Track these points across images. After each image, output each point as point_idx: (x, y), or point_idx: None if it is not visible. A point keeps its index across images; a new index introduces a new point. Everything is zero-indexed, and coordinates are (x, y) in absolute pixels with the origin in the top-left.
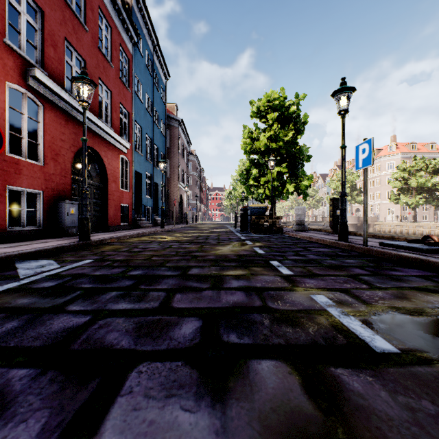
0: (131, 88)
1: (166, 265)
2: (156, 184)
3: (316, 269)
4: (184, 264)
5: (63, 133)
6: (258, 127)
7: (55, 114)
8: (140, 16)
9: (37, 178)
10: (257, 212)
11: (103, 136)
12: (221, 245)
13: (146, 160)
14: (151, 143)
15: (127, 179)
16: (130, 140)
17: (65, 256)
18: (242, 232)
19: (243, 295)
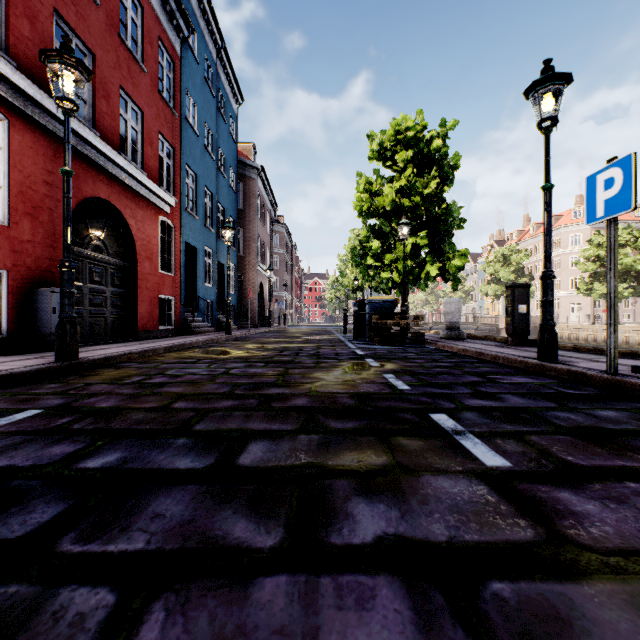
0: (178, 111)
1: (192, 430)
2: (221, 266)
3: (558, 447)
4: (236, 425)
5: (49, 171)
6: (380, 176)
7: (32, 136)
8: None
9: None
10: (381, 308)
11: (127, 182)
12: (323, 368)
13: (204, 226)
14: (214, 201)
15: (172, 255)
16: (177, 193)
17: None
18: (356, 340)
19: (408, 623)
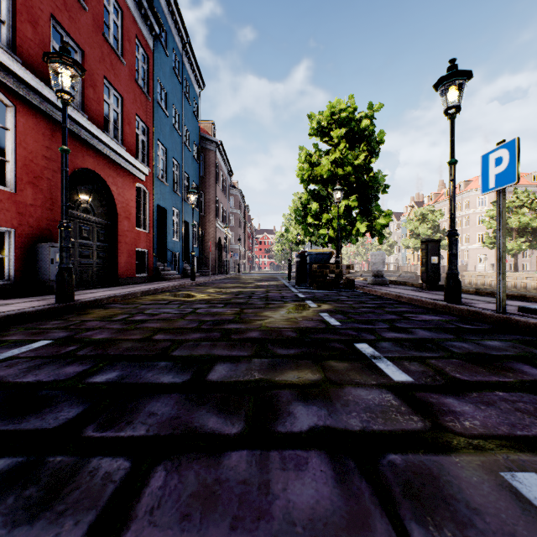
0: (151, 96)
1: (171, 355)
2: (186, 224)
3: (450, 367)
4: (204, 352)
5: (48, 148)
6: (318, 149)
7: (34, 119)
8: (164, 3)
9: (4, 210)
10: (319, 259)
11: (110, 155)
12: (271, 308)
13: (173, 191)
14: (180, 170)
15: (146, 215)
16: (150, 164)
17: (12, 333)
18: (299, 286)
19: (330, 478)
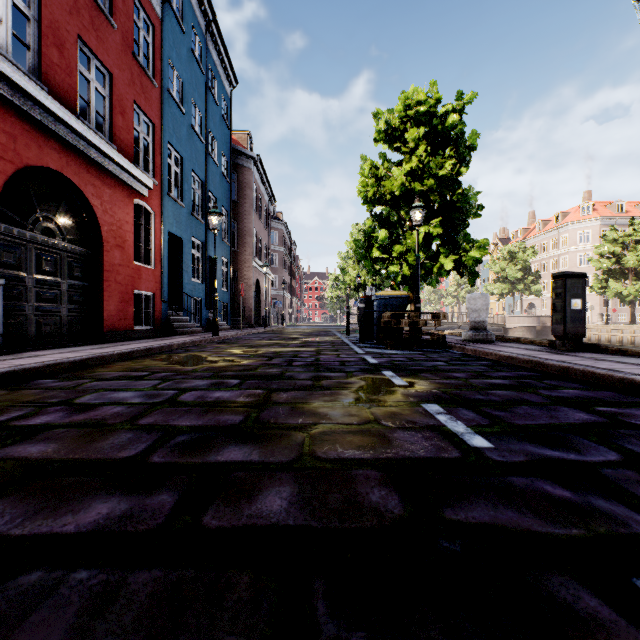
0: (159, 81)
1: None
2: (212, 261)
3: None
4: None
5: None
6: (386, 160)
7: None
8: None
9: None
10: (391, 305)
11: (88, 153)
12: (324, 389)
13: (192, 216)
14: (203, 189)
15: (151, 245)
16: (157, 175)
17: None
18: (363, 343)
19: None
